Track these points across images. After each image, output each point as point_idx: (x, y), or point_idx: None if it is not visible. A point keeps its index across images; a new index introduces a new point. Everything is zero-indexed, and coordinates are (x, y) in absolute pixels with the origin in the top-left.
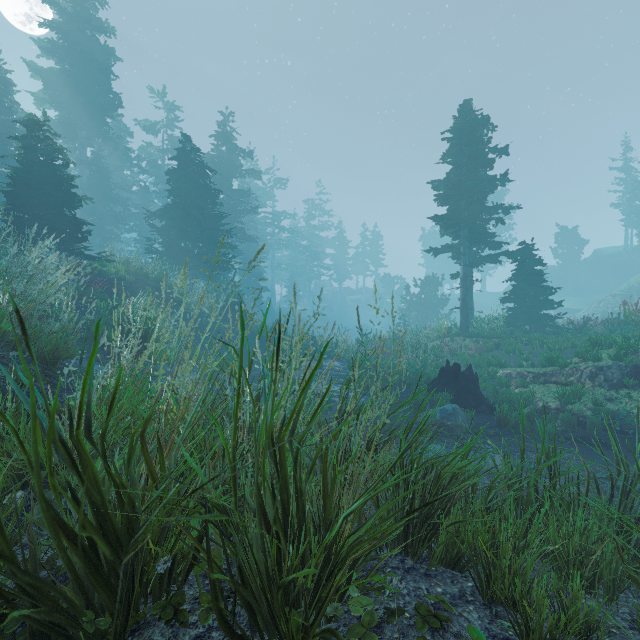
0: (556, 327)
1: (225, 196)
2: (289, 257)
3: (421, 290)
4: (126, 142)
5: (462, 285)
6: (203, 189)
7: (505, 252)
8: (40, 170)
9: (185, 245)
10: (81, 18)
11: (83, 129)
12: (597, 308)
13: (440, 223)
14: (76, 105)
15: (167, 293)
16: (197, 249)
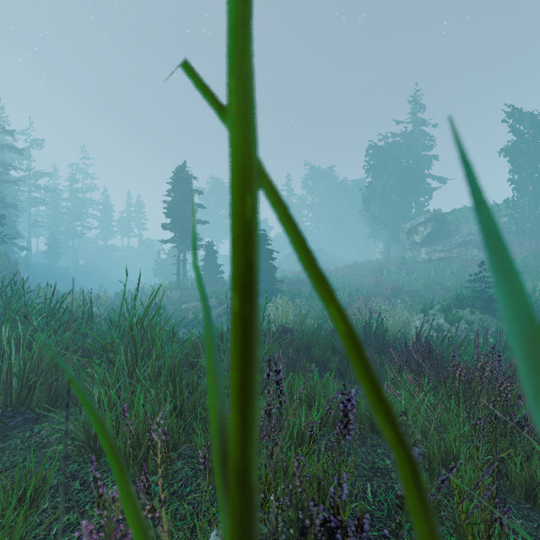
0: (222, 283)
1: None
2: (49, 215)
3: (168, 256)
4: None
5: (177, 262)
6: None
7: (201, 245)
8: None
9: None
10: None
11: None
12: None
13: (164, 230)
14: None
15: None
16: None
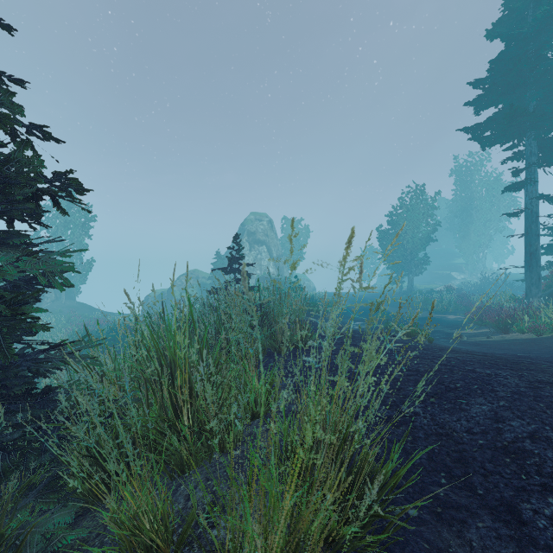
0: None
1: None
2: None
3: None
4: None
5: None
6: None
7: None
8: None
9: None
10: None
11: None
12: None
13: None
14: None
15: None
16: None
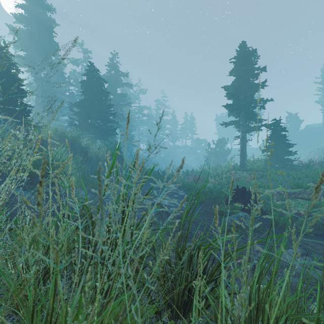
0: (293, 165)
1: (113, 97)
2: (147, 129)
3: (216, 146)
4: (62, 69)
5: (241, 142)
6: (100, 91)
7: (264, 124)
8: (2, 75)
9: (90, 121)
10: (37, 3)
11: (38, 61)
12: (309, 155)
13: (229, 108)
14: (35, 48)
15: (78, 146)
16: (97, 123)
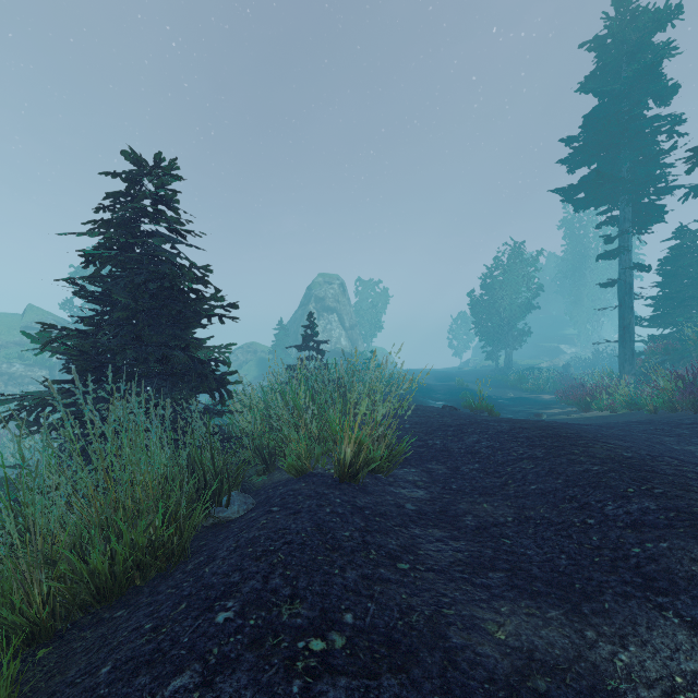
0: None
1: None
2: None
3: None
4: None
5: None
6: None
7: None
8: None
9: None
10: None
11: None
12: None
13: None
14: None
15: None
16: None
